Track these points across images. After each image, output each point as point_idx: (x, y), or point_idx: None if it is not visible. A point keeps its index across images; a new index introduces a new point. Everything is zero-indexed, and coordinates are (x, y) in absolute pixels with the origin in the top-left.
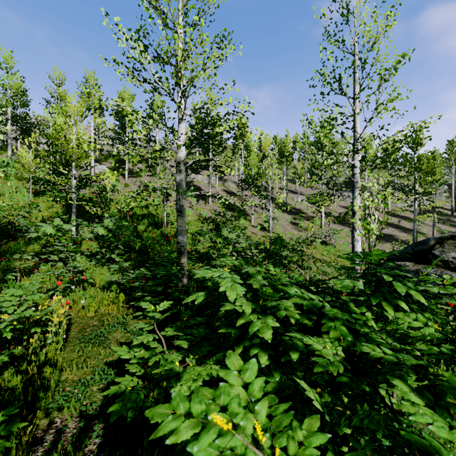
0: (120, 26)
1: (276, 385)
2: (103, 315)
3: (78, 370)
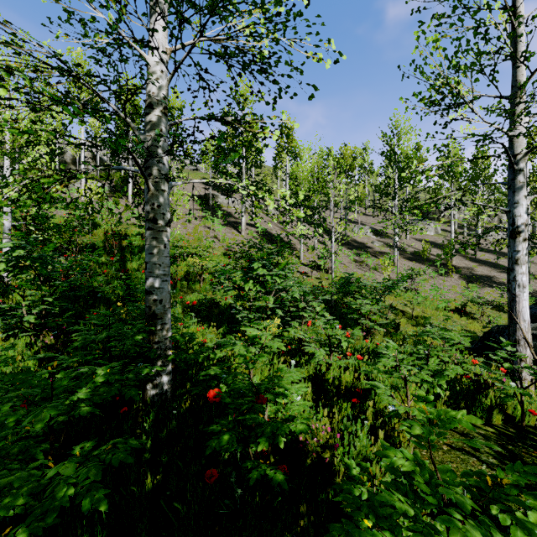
0: None
1: None
2: None
3: None
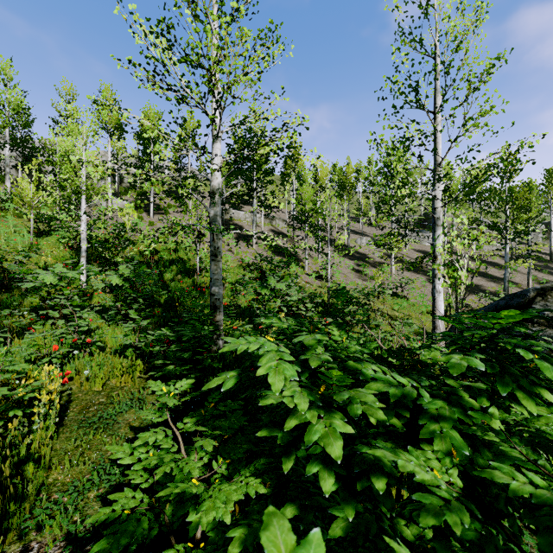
0: (136, 16)
1: (348, 525)
2: (114, 389)
3: (72, 467)
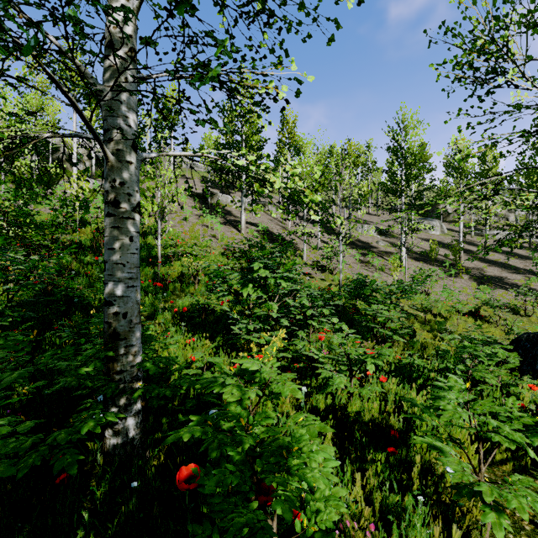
0: None
1: None
2: None
3: None
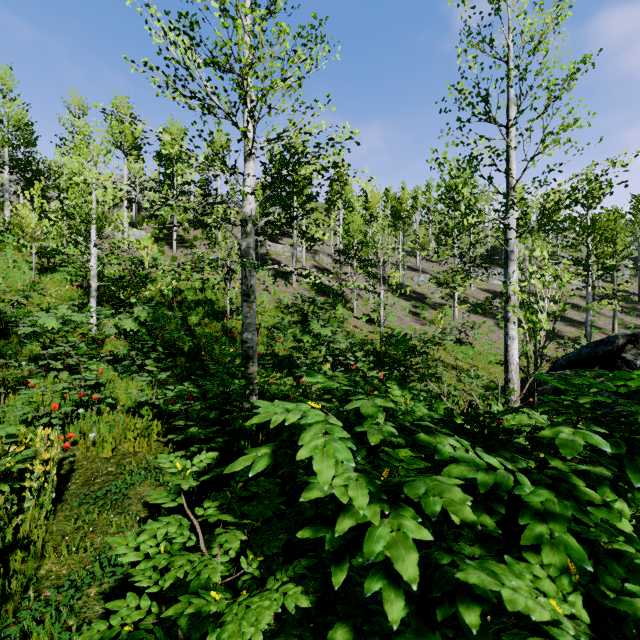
0: (152, 9)
1: None
2: (126, 455)
3: (70, 555)
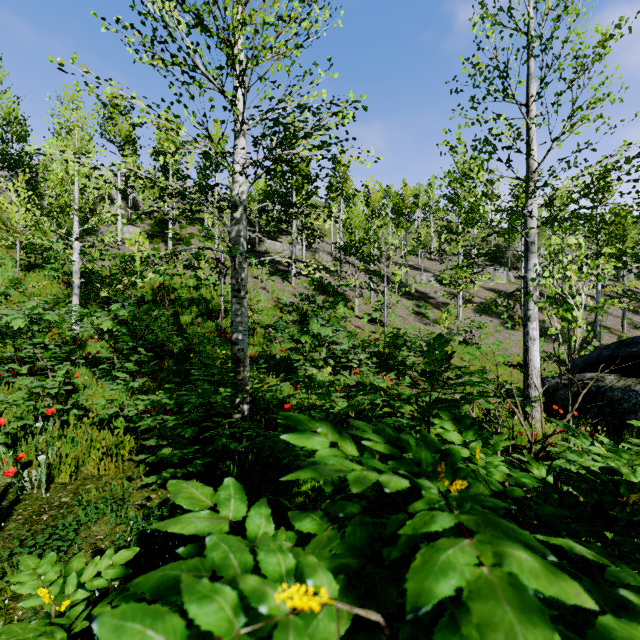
0: None
1: None
2: (87, 479)
3: None
